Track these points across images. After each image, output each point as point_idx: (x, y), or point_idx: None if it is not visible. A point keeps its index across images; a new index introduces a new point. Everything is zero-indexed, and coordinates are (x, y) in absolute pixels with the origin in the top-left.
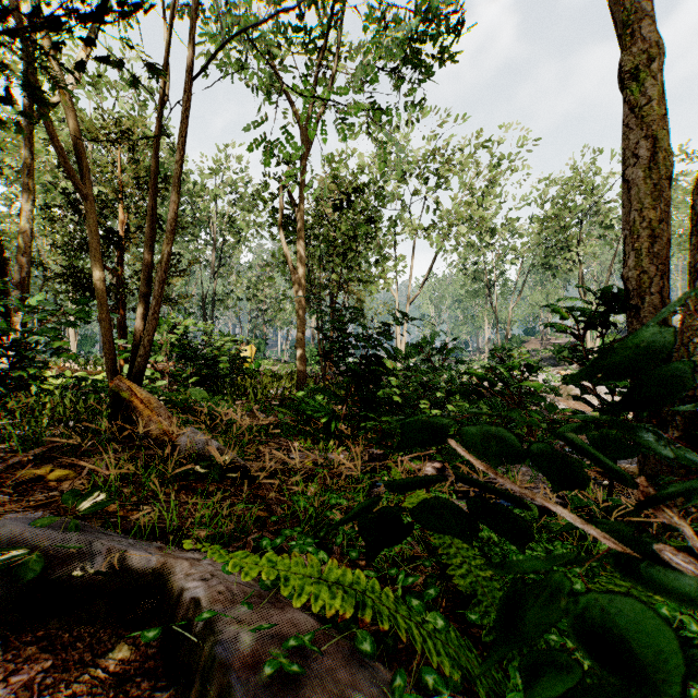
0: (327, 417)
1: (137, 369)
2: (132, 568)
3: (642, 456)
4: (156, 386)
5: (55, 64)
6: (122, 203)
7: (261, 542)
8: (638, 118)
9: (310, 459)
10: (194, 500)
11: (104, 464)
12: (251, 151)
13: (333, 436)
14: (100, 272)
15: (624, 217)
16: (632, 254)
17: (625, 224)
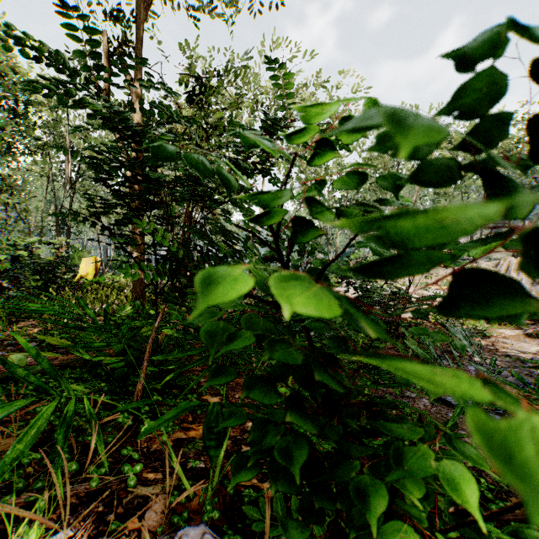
0: None
1: None
2: None
3: None
4: None
5: None
6: None
7: None
8: None
9: None
10: None
11: None
12: None
13: None
14: None
15: None
16: None
17: None
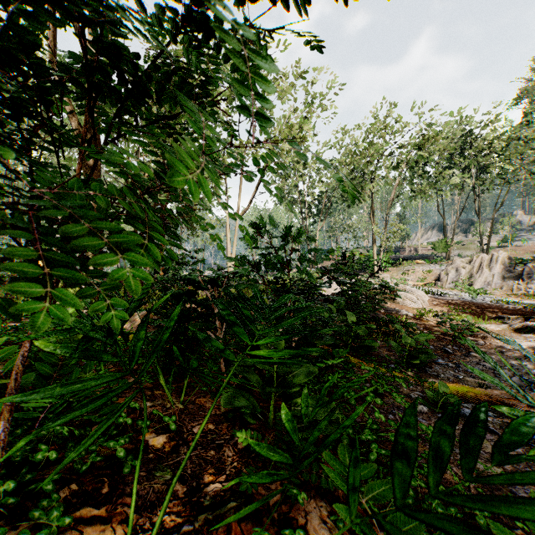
0: None
1: None
2: None
3: None
4: None
5: None
6: None
7: None
8: None
9: None
10: None
11: None
12: None
13: None
14: None
15: None
16: None
17: None
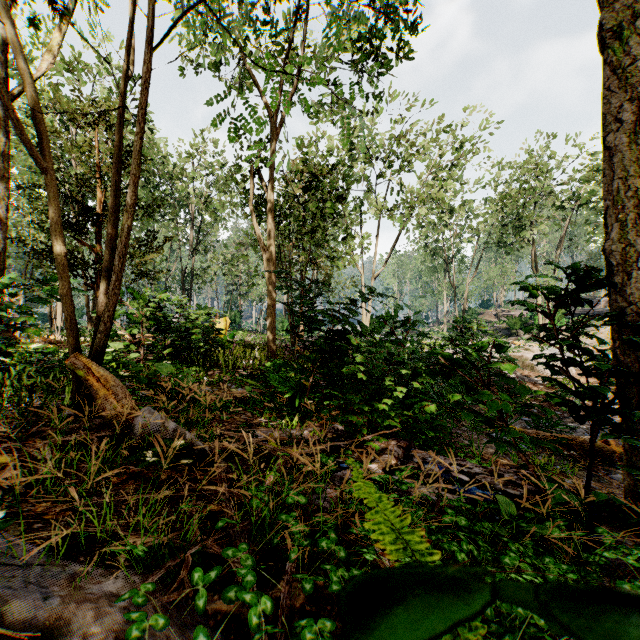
0: (292, 392)
1: (98, 345)
2: (13, 626)
3: (629, 445)
4: (129, 358)
5: (11, 34)
6: (100, 182)
7: (192, 574)
8: (620, 80)
9: (273, 438)
10: (136, 497)
11: (49, 449)
12: (215, 124)
13: (299, 409)
14: (61, 246)
15: (604, 187)
16: (614, 226)
17: (606, 194)
